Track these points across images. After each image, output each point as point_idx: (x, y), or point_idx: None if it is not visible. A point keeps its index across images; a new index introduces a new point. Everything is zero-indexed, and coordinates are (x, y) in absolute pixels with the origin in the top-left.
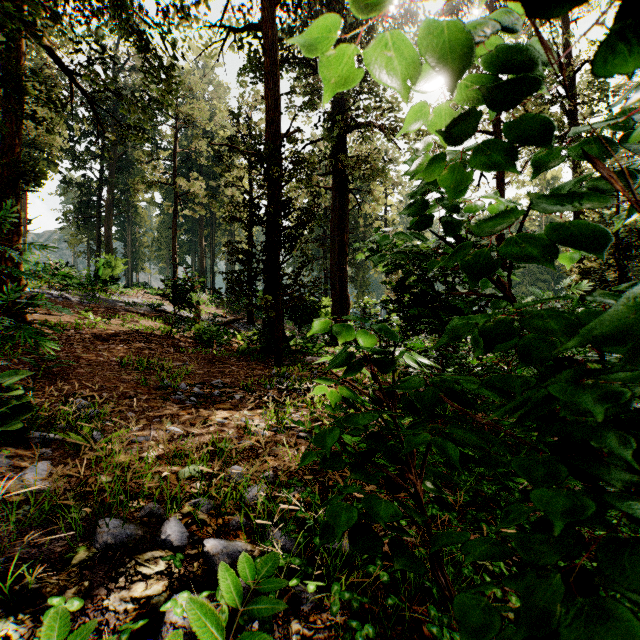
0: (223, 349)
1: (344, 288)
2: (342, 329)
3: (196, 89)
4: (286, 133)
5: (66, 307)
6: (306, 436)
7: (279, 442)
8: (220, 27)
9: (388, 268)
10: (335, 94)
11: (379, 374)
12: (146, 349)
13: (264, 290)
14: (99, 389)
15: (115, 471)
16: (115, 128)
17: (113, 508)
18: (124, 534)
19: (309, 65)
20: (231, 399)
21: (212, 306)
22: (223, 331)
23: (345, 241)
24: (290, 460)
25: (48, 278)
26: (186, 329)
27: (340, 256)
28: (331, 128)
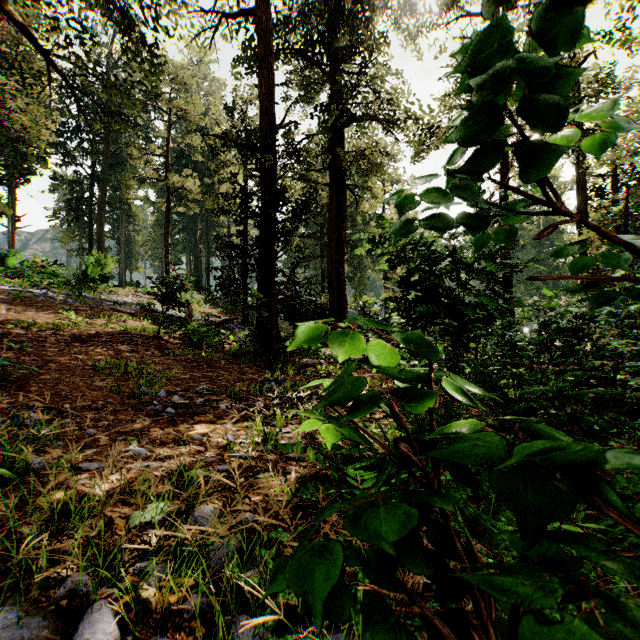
0: (213, 351)
1: (342, 287)
2: (344, 334)
3: (189, 82)
4: (281, 123)
5: (47, 306)
6: (298, 458)
7: (265, 466)
8: (212, 12)
9: (393, 260)
10: (332, 86)
11: (380, 379)
12: (128, 351)
13: (258, 288)
14: (62, 399)
15: (45, 517)
16: (98, 115)
17: (2, 599)
18: (18, 638)
19: (305, 56)
20: (215, 409)
21: (206, 306)
22: (214, 332)
23: (343, 238)
24: (277, 493)
25: (34, 276)
26: (174, 329)
27: (337, 254)
28: (328, 120)
